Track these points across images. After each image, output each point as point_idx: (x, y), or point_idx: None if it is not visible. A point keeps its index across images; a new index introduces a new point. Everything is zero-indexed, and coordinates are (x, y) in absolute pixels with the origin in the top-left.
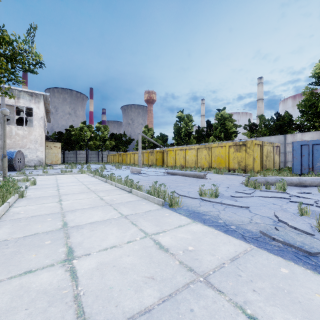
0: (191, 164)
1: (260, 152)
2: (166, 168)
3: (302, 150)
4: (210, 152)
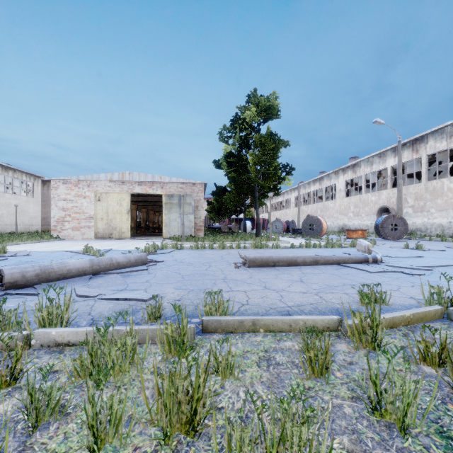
0: None
1: None
2: None
3: None
4: None
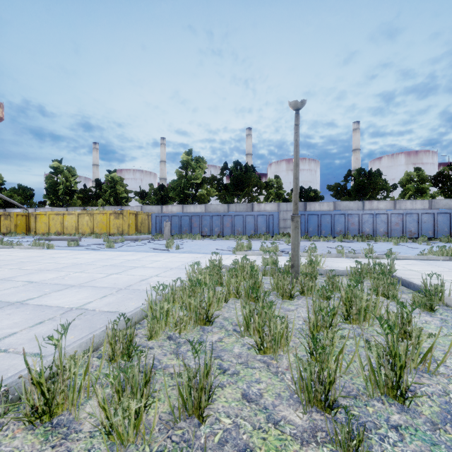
0: (71, 231)
1: (135, 219)
2: (35, 236)
3: (156, 219)
4: (92, 218)
